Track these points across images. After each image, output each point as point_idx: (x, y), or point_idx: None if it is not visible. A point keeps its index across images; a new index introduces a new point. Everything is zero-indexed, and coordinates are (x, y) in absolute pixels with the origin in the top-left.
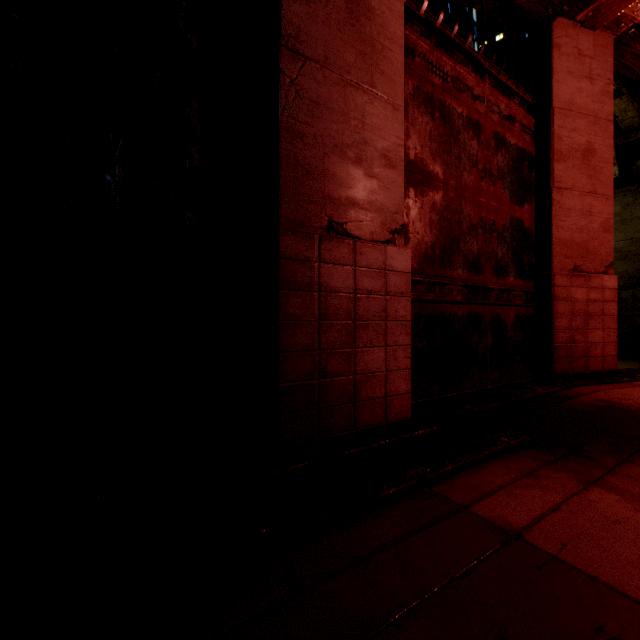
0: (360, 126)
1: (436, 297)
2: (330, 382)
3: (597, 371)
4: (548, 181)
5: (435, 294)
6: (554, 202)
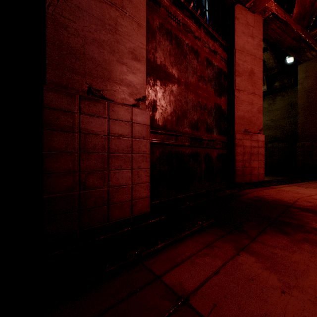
0: (113, 30)
1: (173, 142)
2: (89, 193)
3: (255, 181)
4: (233, 86)
5: (172, 141)
6: (236, 96)
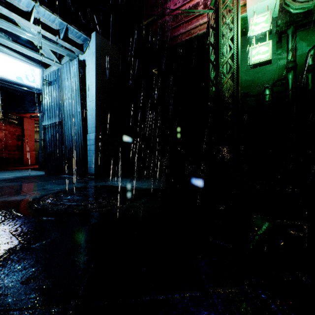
0: None
1: (3, 155)
2: None
3: (32, 164)
4: (23, 139)
5: (3, 154)
6: (24, 142)
